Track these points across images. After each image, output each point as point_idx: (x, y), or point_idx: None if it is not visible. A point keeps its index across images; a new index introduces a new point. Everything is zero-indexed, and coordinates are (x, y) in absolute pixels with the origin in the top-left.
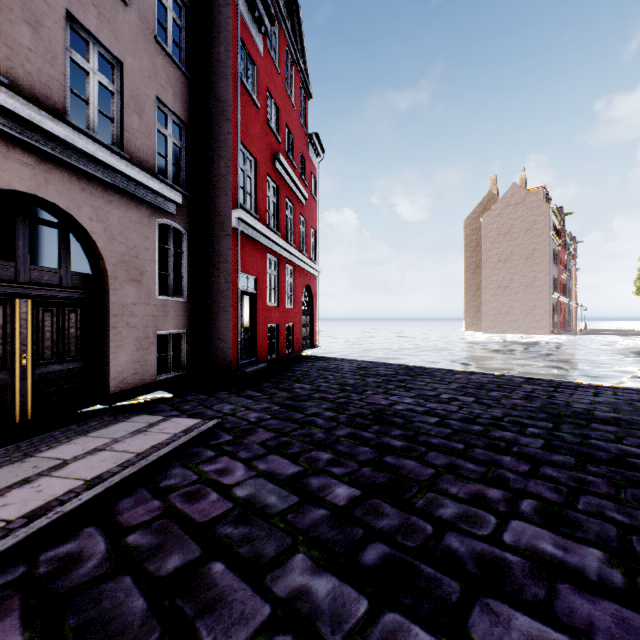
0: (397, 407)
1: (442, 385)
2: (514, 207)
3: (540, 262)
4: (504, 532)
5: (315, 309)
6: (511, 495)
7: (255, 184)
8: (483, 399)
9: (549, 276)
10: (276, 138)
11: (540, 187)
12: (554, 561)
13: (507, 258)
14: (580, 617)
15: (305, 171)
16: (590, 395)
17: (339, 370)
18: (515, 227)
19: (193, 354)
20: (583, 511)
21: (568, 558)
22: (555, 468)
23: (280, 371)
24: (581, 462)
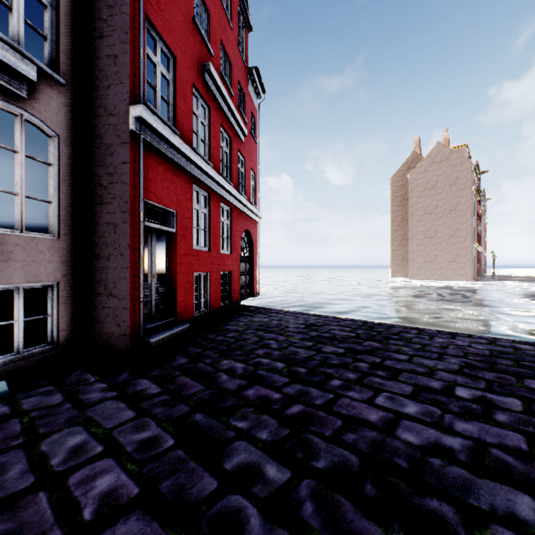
0: (406, 437)
1: (435, 361)
2: (439, 164)
3: (463, 214)
4: None
5: (255, 256)
6: None
7: (174, 89)
8: None
9: (472, 227)
10: (206, 47)
11: (463, 145)
12: None
13: (432, 211)
14: None
15: (244, 107)
16: None
17: (283, 330)
18: (440, 182)
19: (72, 317)
20: None
21: None
22: None
23: (209, 332)
24: None
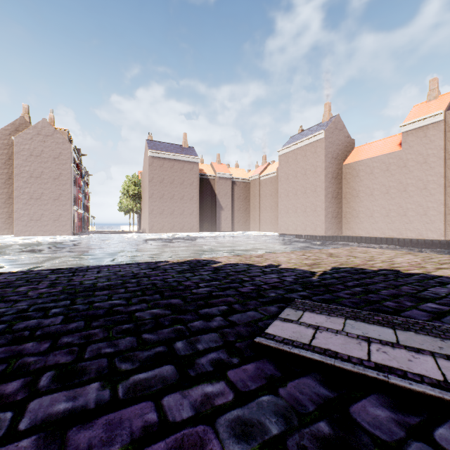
0: None
1: None
2: (45, 137)
3: (65, 183)
4: (21, 420)
5: None
6: (32, 378)
7: None
8: (10, 296)
9: (72, 194)
10: None
11: (65, 130)
12: (66, 415)
13: (39, 176)
14: (83, 448)
15: None
16: (96, 273)
17: None
18: (46, 153)
19: None
20: (89, 358)
21: (77, 404)
22: (71, 335)
23: None
24: (89, 322)
